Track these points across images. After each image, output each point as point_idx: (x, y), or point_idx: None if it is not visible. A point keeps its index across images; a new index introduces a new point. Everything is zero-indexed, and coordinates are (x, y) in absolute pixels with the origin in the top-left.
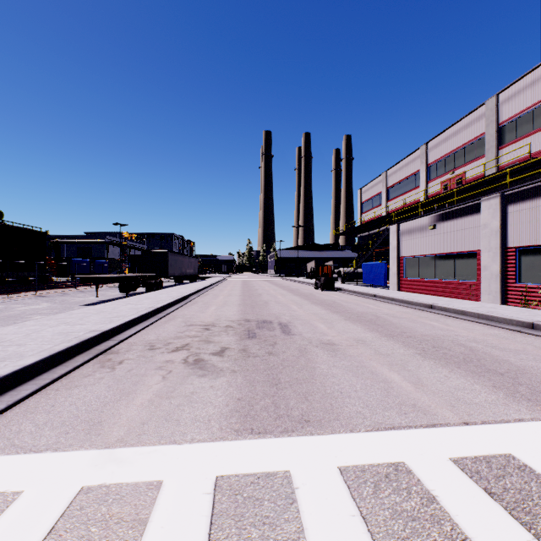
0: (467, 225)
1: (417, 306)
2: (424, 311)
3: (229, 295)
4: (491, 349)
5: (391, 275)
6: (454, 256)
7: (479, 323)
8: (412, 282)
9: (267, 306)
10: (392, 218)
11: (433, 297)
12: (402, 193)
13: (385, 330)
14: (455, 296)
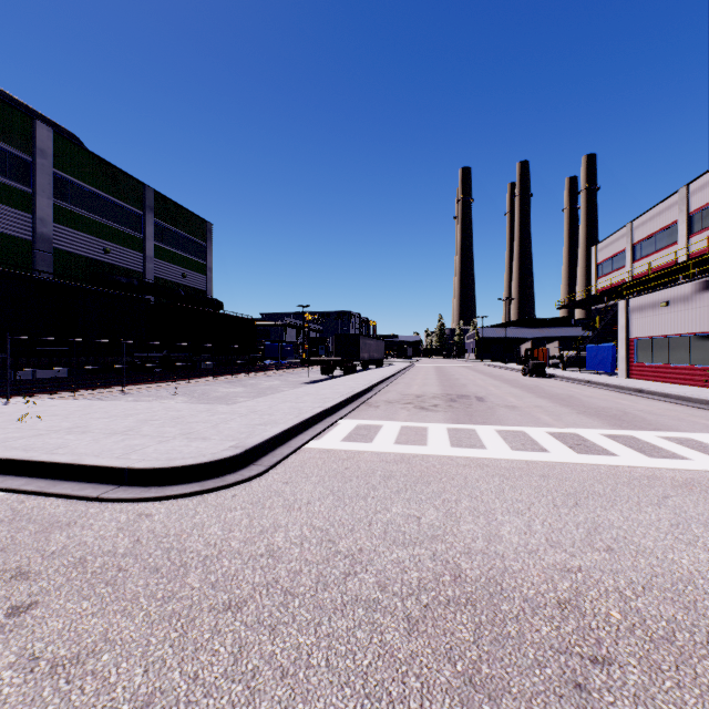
0: (702, 303)
1: (627, 391)
2: (630, 395)
3: (425, 379)
4: (644, 414)
5: (619, 360)
6: (689, 338)
7: (673, 403)
8: (644, 368)
9: (465, 387)
10: (637, 286)
11: (659, 383)
12: (654, 251)
13: (567, 403)
14: (689, 383)
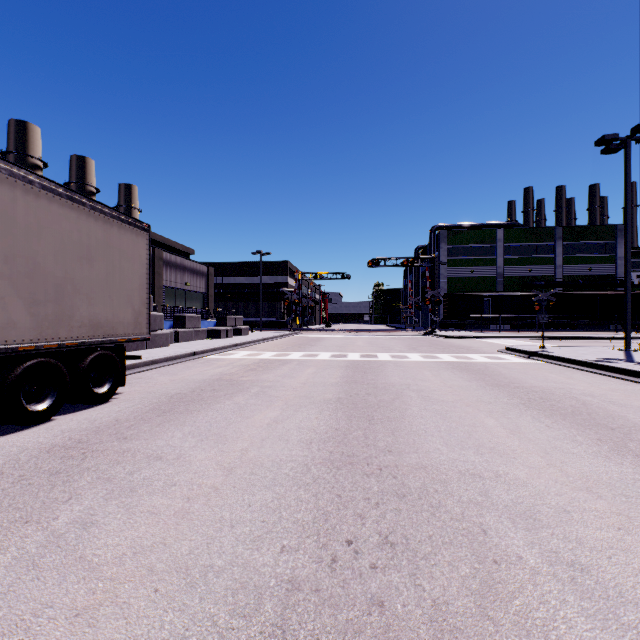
0: None
1: None
2: None
3: None
4: None
5: None
6: None
7: None
8: None
9: None
10: None
11: None
12: None
13: None
14: None
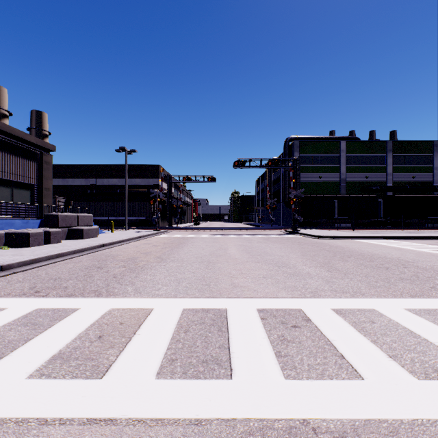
0: None
1: None
2: None
3: None
4: None
5: None
6: None
7: None
8: None
9: None
10: None
11: None
12: None
13: None
14: None
